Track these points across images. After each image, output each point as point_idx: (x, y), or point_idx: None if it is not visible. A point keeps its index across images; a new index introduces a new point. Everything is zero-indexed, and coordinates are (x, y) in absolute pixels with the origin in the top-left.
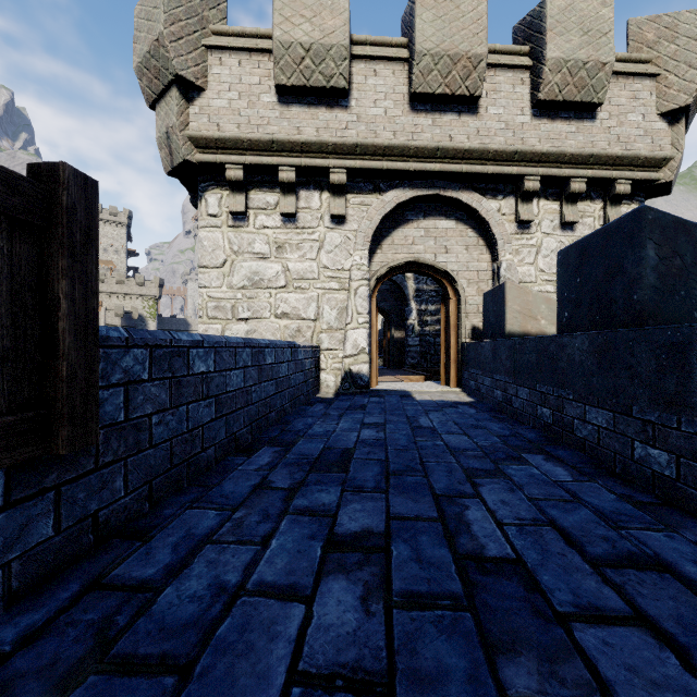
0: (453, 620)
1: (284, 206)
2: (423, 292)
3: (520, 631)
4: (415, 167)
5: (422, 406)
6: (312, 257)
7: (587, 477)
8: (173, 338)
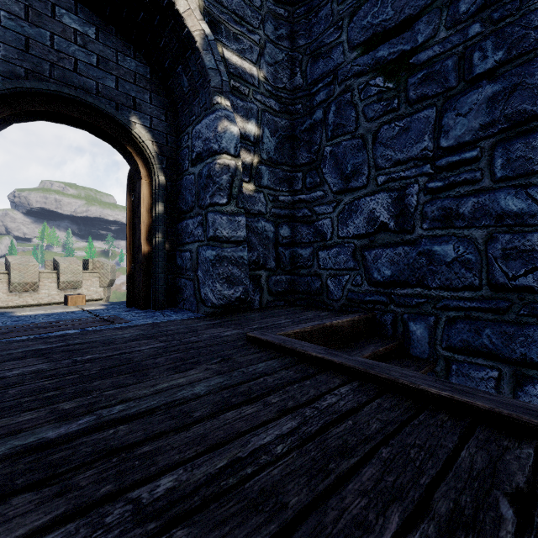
0: None
1: None
2: None
3: None
4: None
5: None
6: None
7: None
8: None
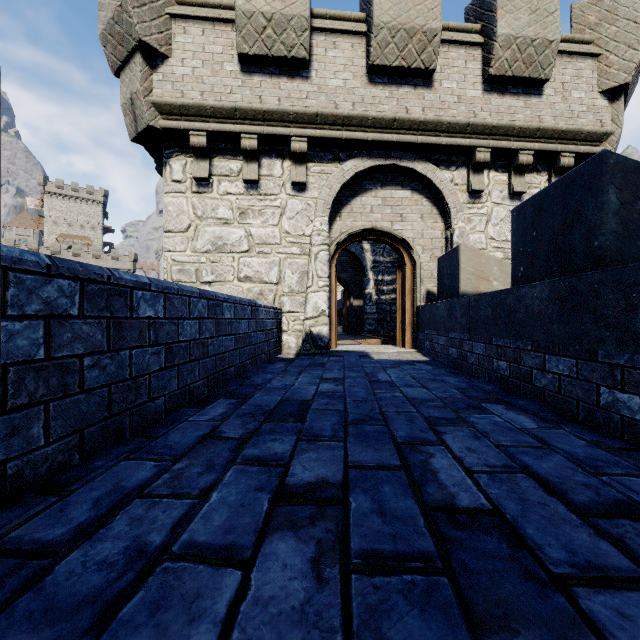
0: (426, 587)
1: (247, 173)
2: (379, 263)
3: (509, 599)
4: (373, 137)
5: (379, 364)
6: (274, 223)
7: (552, 424)
8: (112, 275)
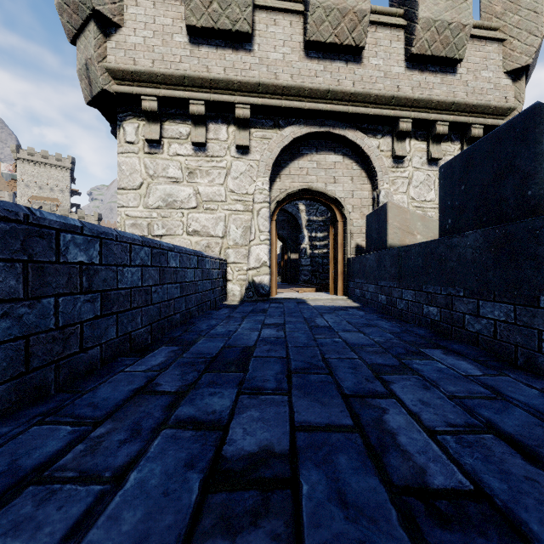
0: None
1: (195, 136)
2: (313, 222)
3: None
4: (309, 106)
5: (316, 310)
6: (220, 182)
7: (495, 370)
8: (31, 213)
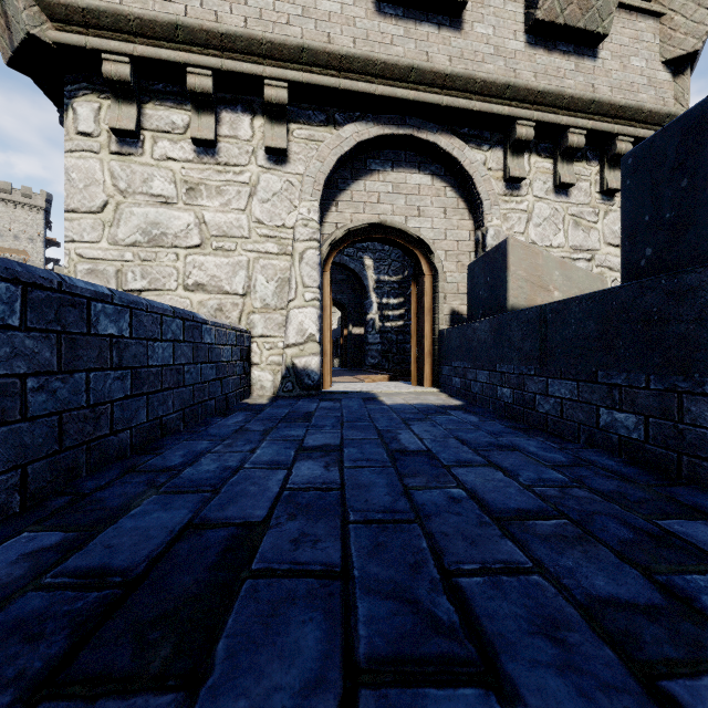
0: None
1: (197, 128)
2: (384, 283)
3: None
4: (382, 90)
5: (395, 413)
6: (239, 206)
7: None
8: None
